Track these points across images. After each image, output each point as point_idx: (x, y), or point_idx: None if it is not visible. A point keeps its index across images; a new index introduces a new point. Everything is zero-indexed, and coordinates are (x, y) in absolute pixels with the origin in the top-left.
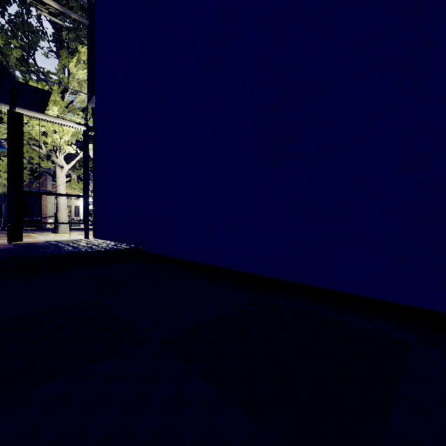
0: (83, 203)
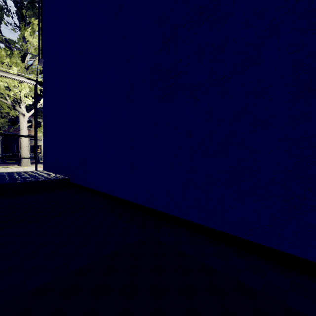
0: (34, 142)
